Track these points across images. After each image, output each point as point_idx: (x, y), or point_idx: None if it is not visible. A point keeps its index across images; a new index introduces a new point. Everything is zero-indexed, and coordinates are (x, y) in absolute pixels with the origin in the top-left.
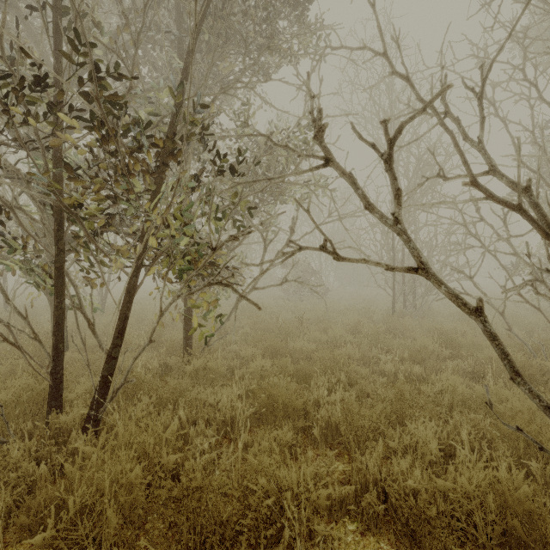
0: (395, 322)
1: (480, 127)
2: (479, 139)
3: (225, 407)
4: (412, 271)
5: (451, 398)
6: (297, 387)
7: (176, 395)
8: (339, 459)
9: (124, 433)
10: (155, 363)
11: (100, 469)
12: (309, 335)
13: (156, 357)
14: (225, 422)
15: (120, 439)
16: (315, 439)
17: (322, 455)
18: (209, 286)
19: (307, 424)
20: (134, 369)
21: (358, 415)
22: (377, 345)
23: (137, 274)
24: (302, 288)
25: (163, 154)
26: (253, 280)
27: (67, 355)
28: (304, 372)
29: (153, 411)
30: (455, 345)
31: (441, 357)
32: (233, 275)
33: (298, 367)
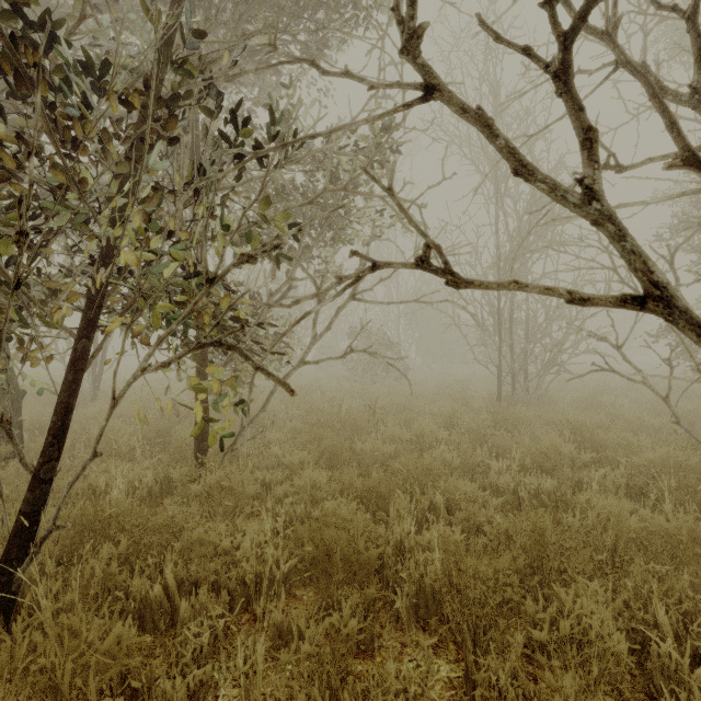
0: (505, 412)
1: (695, 66)
2: (692, 88)
3: (248, 557)
4: (633, 303)
5: (614, 535)
6: (368, 520)
7: (168, 537)
8: (439, 652)
9: (21, 643)
10: (149, 477)
11: (5, 691)
12: (385, 431)
13: (154, 467)
14: (247, 584)
15: (5, 662)
16: (399, 614)
17: (411, 645)
18: (198, 350)
19: (384, 593)
20: (109, 491)
21: (474, 577)
22: (482, 444)
23: (90, 334)
24: (374, 365)
25: (138, 127)
26: (280, 336)
27: (10, 466)
28: (379, 491)
29: (117, 571)
30: (595, 445)
31: (578, 464)
32: (242, 327)
33: (369, 483)
